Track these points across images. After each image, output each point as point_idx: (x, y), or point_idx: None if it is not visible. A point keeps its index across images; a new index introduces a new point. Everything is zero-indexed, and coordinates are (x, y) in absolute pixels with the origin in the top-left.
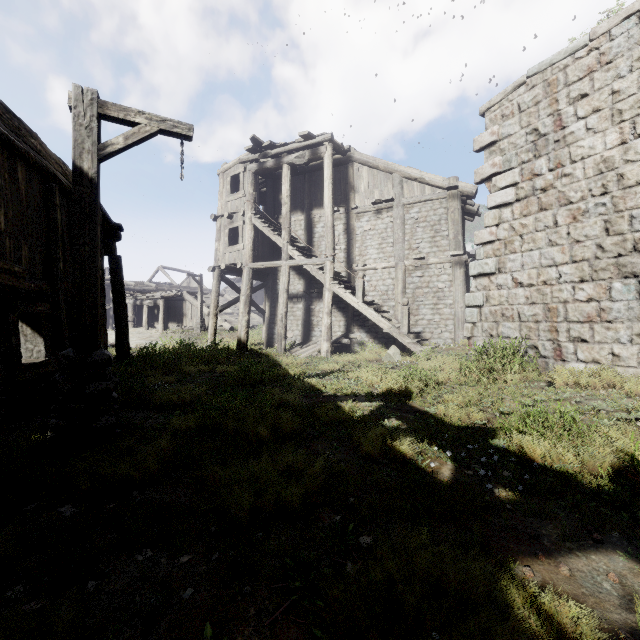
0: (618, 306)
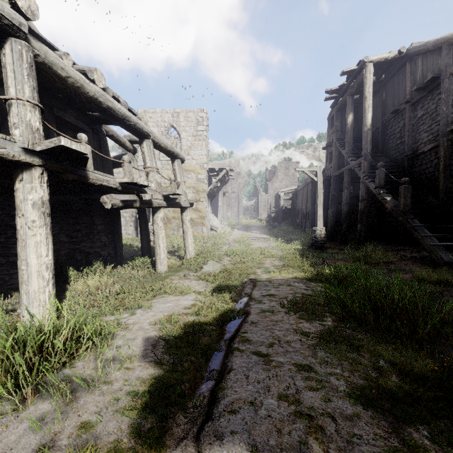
0: (122, 223)
